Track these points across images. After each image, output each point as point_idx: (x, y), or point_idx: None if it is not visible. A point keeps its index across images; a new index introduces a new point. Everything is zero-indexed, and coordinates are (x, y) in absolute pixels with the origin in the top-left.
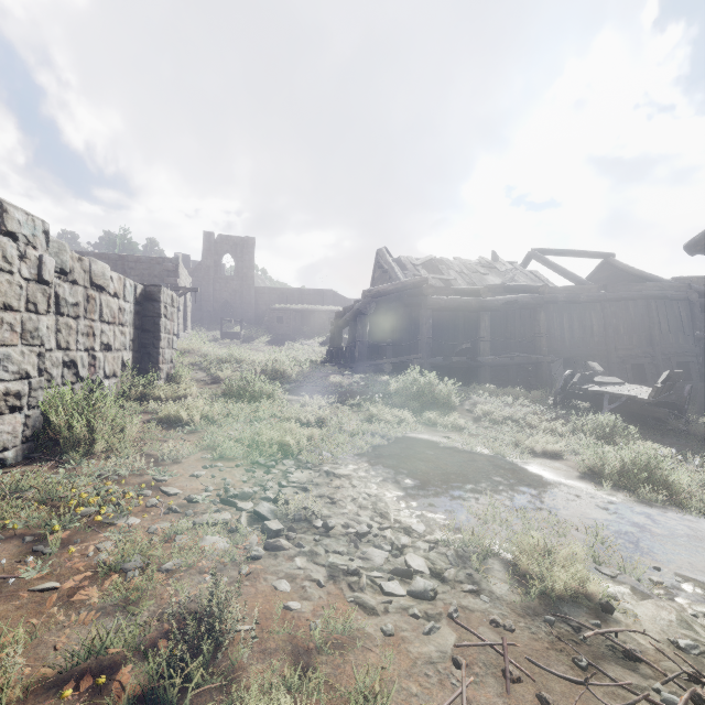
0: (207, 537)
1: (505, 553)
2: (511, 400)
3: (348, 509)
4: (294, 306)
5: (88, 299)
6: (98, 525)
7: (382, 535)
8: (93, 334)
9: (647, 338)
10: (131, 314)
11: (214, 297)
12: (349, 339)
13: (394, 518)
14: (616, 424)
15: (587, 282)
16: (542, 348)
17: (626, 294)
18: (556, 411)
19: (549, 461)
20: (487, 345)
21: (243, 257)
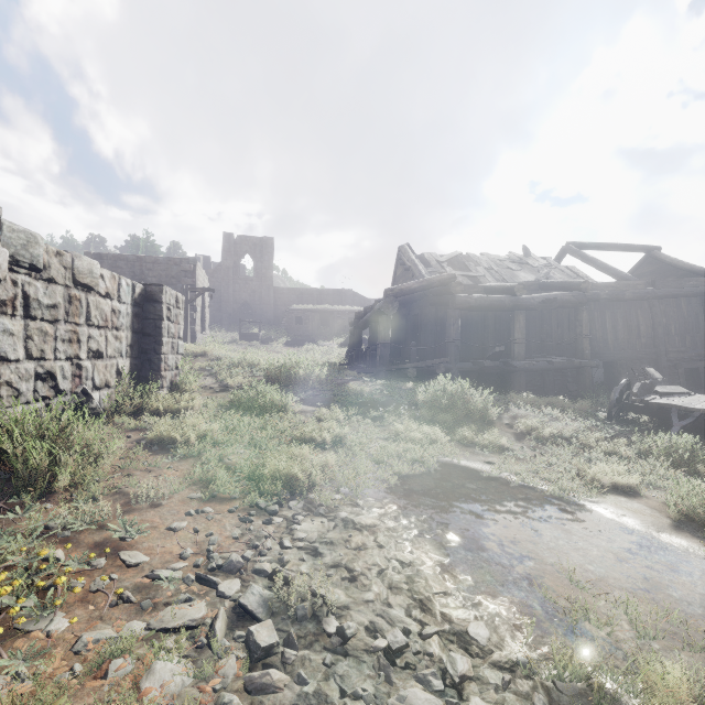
0: (158, 665)
1: (623, 694)
2: (557, 412)
3: (374, 592)
4: (313, 307)
5: (71, 299)
6: (4, 635)
7: (427, 653)
8: (77, 340)
9: (702, 339)
10: (128, 317)
11: (233, 298)
12: (370, 341)
13: (441, 610)
14: (696, 447)
15: (632, 278)
16: (585, 351)
17: (677, 291)
18: (612, 426)
19: (624, 499)
20: (522, 348)
21: (263, 257)
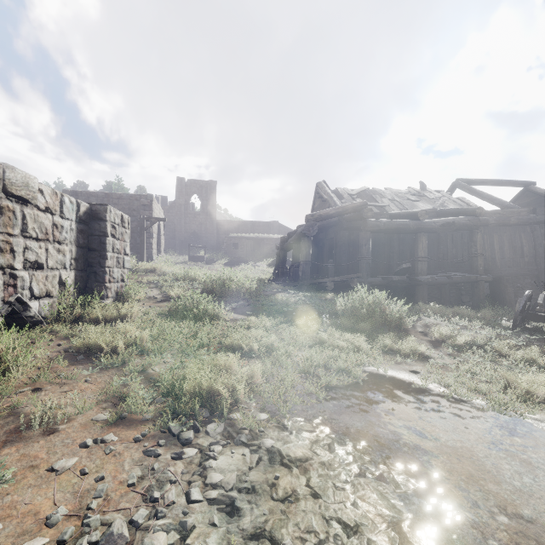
0: None
1: None
2: (465, 321)
3: None
4: (247, 235)
5: (1, 210)
6: None
7: None
8: (10, 250)
9: None
10: (73, 232)
11: (184, 229)
12: (293, 260)
13: None
14: None
15: (516, 206)
16: (479, 268)
17: None
18: (518, 334)
19: None
20: (425, 265)
21: (207, 196)
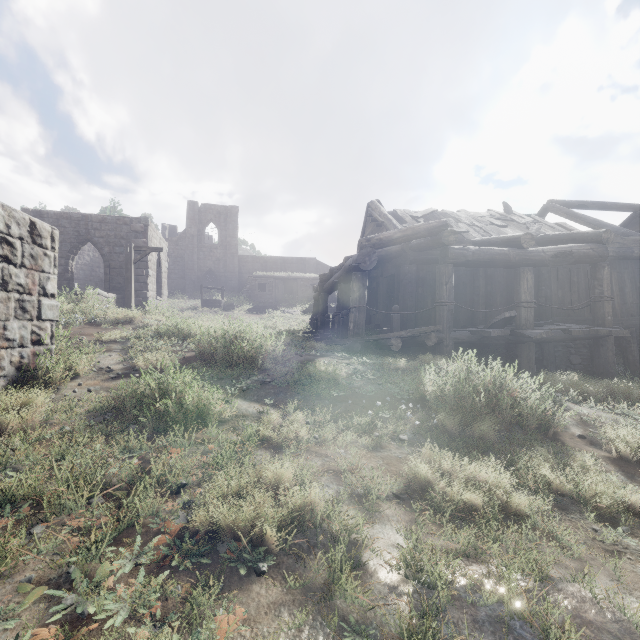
0: None
1: None
2: (639, 411)
3: None
4: (277, 274)
5: None
6: None
7: None
8: None
9: None
10: None
11: (198, 266)
12: (338, 306)
13: None
14: None
15: (637, 234)
16: (606, 317)
17: None
18: None
19: None
20: (531, 313)
21: (227, 225)
